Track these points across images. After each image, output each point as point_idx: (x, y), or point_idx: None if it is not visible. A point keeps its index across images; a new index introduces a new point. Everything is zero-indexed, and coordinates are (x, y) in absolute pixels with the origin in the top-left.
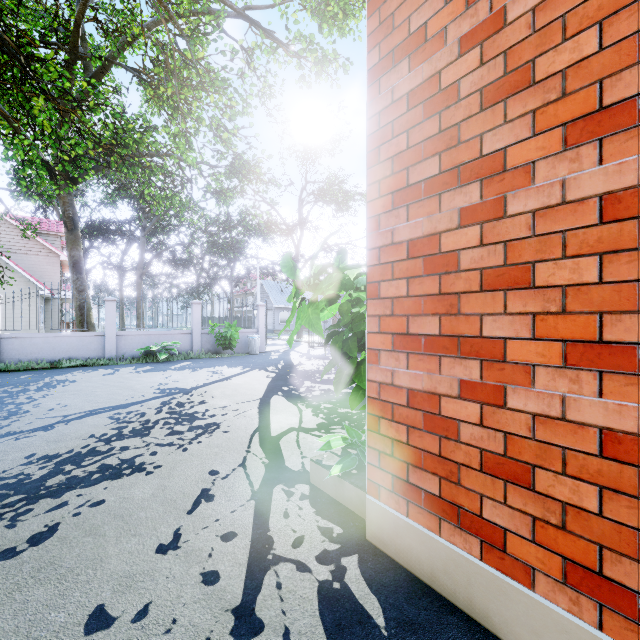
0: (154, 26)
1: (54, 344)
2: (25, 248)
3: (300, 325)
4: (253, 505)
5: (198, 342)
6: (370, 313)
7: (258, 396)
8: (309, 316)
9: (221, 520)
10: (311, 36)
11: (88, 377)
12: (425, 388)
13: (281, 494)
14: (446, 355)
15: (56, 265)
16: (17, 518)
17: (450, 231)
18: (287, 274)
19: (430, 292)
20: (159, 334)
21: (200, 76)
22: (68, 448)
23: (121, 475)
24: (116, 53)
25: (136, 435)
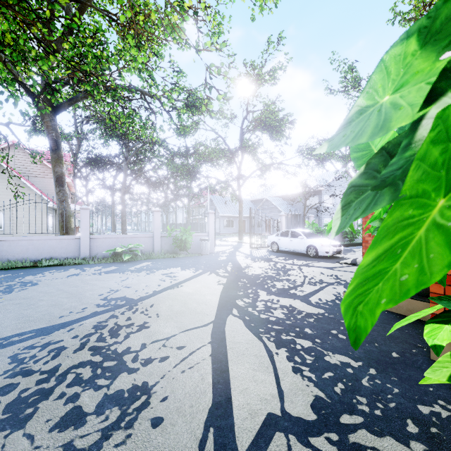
0: None
1: (38, 246)
2: (41, 173)
3: None
4: None
5: (158, 244)
6: None
7: (210, 316)
8: None
9: None
10: None
11: (52, 279)
12: None
13: None
14: None
15: None
16: None
17: None
18: None
19: None
20: (126, 237)
21: None
22: None
23: None
24: None
25: (6, 422)
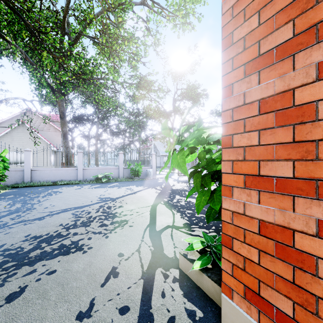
0: (100, 14)
1: (54, 173)
2: (46, 128)
3: (172, 166)
4: (142, 283)
5: (122, 173)
6: (224, 158)
7: (150, 204)
8: (178, 160)
9: (120, 294)
10: (179, 1)
11: (68, 190)
12: (277, 222)
13: (160, 276)
14: (301, 196)
15: (59, 136)
16: (6, 279)
17: (306, 85)
18: (164, 134)
19: (282, 141)
20: (103, 169)
21: (119, 30)
22: (47, 232)
23: (69, 252)
24: (82, 29)
25: (83, 225)
